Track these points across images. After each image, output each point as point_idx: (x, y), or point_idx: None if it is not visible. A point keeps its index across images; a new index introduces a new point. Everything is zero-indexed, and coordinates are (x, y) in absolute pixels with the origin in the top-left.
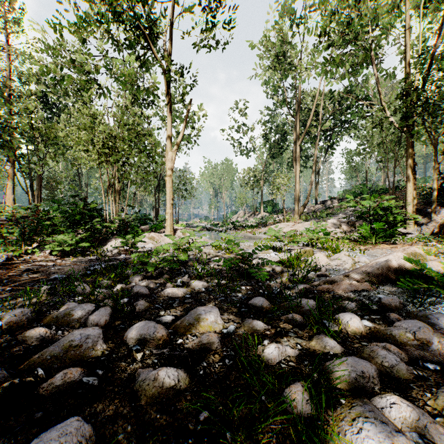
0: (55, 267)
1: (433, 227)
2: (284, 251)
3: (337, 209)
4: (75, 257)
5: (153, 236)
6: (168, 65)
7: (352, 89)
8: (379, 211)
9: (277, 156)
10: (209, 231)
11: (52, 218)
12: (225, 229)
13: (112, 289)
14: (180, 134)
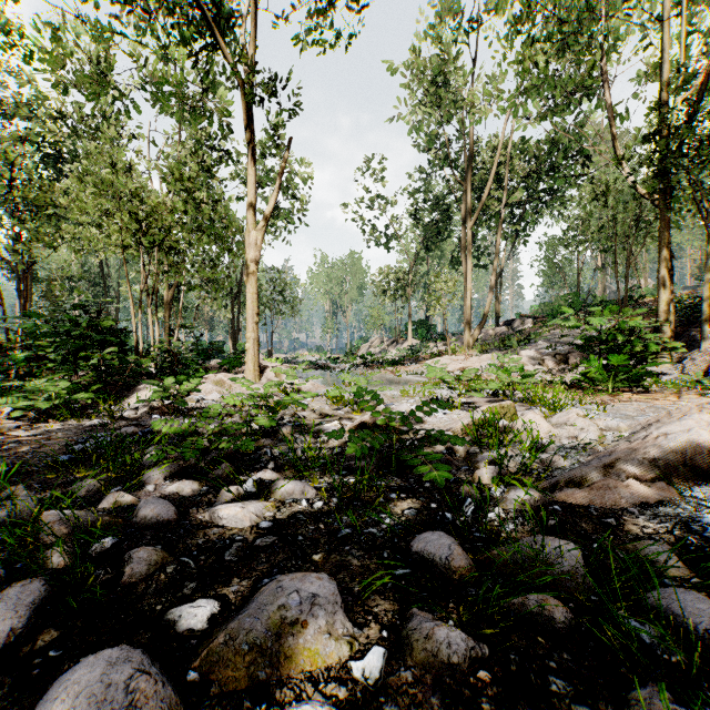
0: (3, 445)
1: (704, 362)
2: (459, 407)
3: (535, 334)
4: (62, 421)
5: (222, 379)
6: (250, 76)
7: (556, 138)
8: (619, 335)
9: (434, 247)
10: (322, 370)
11: (33, 346)
12: (349, 366)
13: (95, 505)
14: (271, 201)
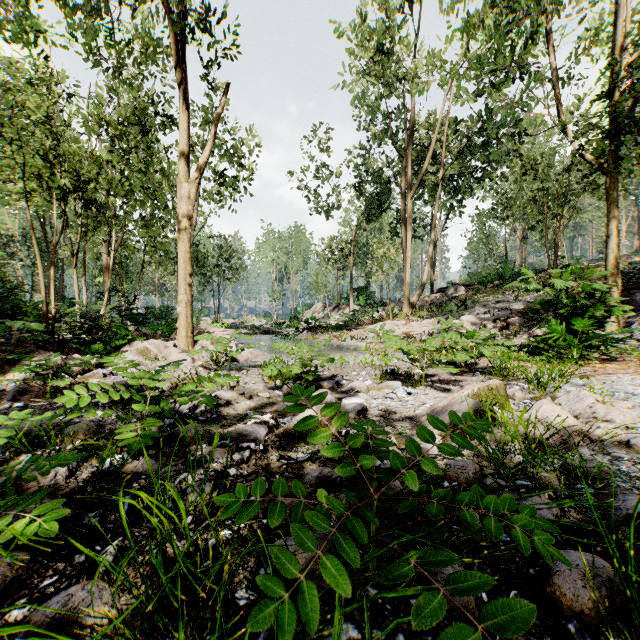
0: None
1: None
2: (423, 383)
3: (472, 300)
4: None
5: (147, 347)
6: (178, 3)
7: (488, 117)
8: (581, 298)
9: (374, 218)
10: (267, 334)
11: None
12: (293, 331)
13: None
14: (206, 150)
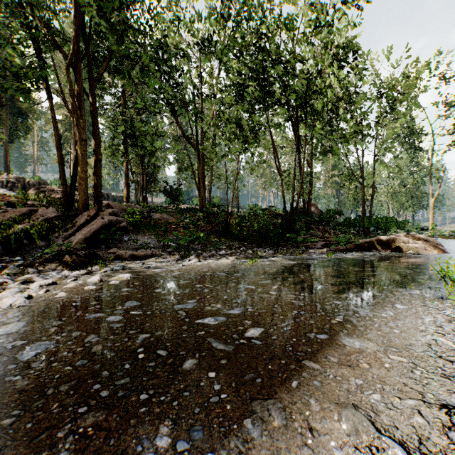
0: None
1: None
2: None
3: None
4: None
5: (423, 232)
6: (430, 170)
7: None
8: None
9: None
10: None
11: None
12: None
13: None
14: (436, 193)
